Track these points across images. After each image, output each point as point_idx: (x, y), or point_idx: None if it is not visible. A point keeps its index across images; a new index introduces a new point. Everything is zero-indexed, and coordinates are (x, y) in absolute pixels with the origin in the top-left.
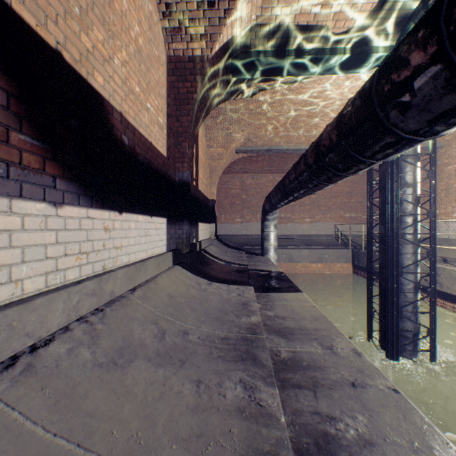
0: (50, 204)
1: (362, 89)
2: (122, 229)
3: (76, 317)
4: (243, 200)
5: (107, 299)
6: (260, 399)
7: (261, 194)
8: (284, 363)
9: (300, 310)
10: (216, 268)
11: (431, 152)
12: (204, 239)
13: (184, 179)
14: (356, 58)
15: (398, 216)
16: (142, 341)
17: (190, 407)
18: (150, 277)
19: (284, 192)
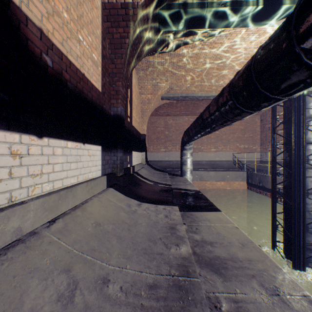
0: None
1: None
2: (43, 154)
3: None
4: (166, 135)
5: (7, 241)
6: None
7: (179, 131)
8: None
9: (225, 232)
10: (146, 188)
11: None
12: (137, 163)
13: (118, 113)
14: (265, 10)
15: (305, 144)
16: None
17: None
18: (80, 202)
19: (203, 125)
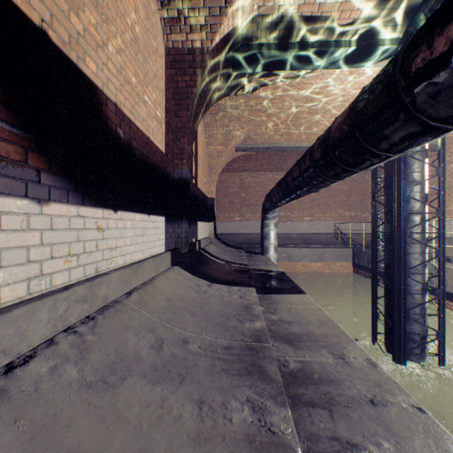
0: (34, 201)
1: (381, 73)
2: (117, 228)
3: (64, 327)
4: (242, 199)
5: (99, 305)
6: (271, 424)
7: (260, 192)
8: (293, 375)
9: (305, 313)
10: (216, 268)
11: (440, 148)
12: (203, 237)
13: (183, 176)
14: (361, 51)
15: (406, 214)
16: (137, 353)
17: (191, 435)
18: (148, 279)
19: (286, 190)
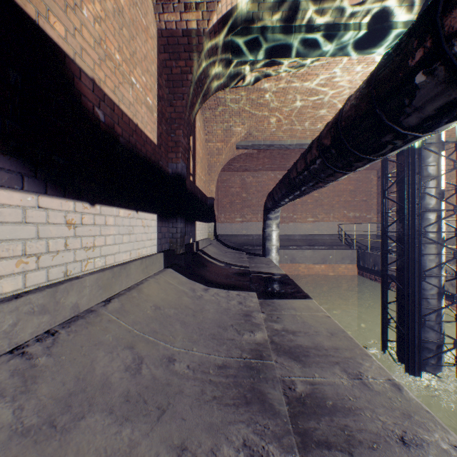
0: None
1: (413, 26)
2: (95, 224)
3: (10, 347)
4: (243, 199)
5: (67, 316)
6: None
7: (262, 192)
8: (302, 402)
9: (312, 321)
10: (215, 270)
11: None
12: (202, 238)
13: (178, 171)
14: (371, 36)
15: (421, 212)
16: (105, 379)
17: None
18: (134, 283)
19: (290, 186)
